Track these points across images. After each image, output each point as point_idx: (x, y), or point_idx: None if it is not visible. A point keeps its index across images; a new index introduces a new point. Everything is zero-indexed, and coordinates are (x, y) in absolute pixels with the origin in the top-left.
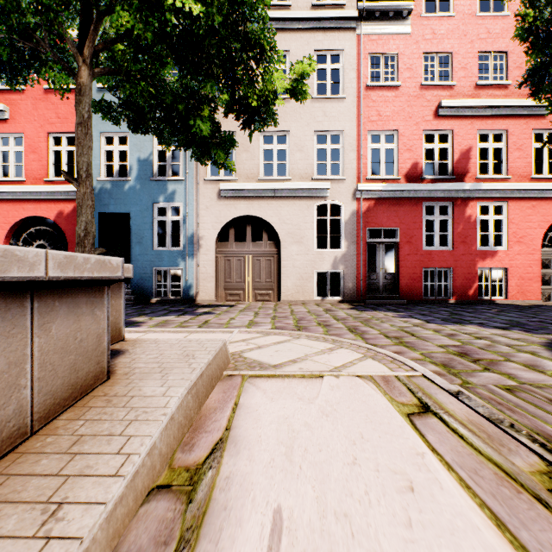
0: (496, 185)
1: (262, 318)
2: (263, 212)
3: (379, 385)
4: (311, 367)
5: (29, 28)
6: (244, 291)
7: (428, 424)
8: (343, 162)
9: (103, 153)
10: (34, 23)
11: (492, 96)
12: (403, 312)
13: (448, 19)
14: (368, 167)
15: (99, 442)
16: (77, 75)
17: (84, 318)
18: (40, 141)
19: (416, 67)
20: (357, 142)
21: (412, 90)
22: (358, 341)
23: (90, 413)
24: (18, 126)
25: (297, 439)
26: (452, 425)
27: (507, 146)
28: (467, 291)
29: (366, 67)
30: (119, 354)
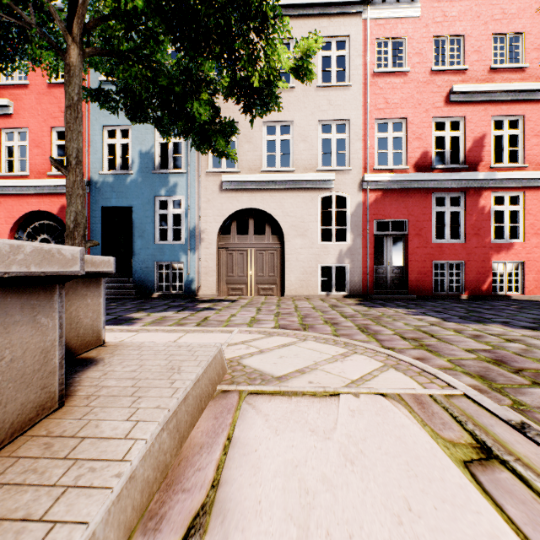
0: (512, 173)
1: (265, 315)
2: (266, 205)
3: (412, 410)
4: (323, 381)
5: (17, 6)
6: (246, 285)
7: (500, 483)
8: (349, 152)
9: (105, 147)
10: (23, 2)
11: (507, 80)
12: (414, 309)
13: (460, 0)
14: (375, 157)
15: (1, 537)
16: (66, 54)
17: (17, 329)
18: (43, 135)
19: (425, 52)
20: (363, 131)
21: (422, 75)
22: (372, 344)
23: (13, 470)
24: (22, 121)
25: (313, 509)
26: (536, 486)
27: (524, 132)
28: (480, 286)
29: (372, 53)
30: (91, 364)
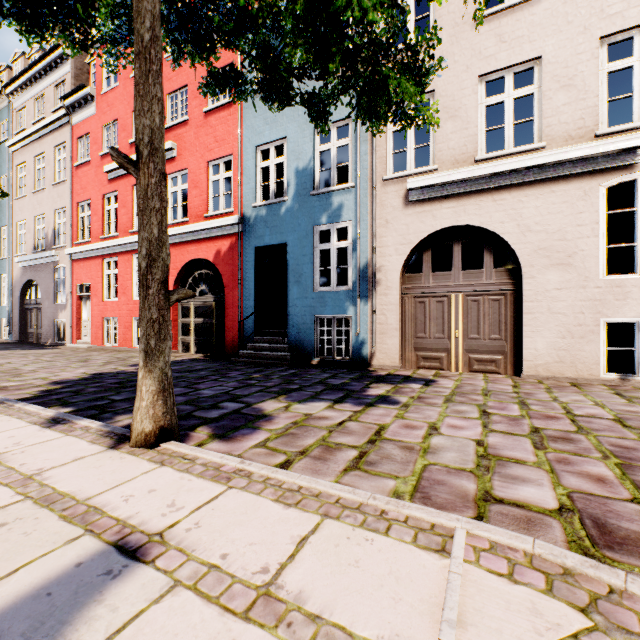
0: None
1: (506, 437)
2: (484, 217)
3: None
4: None
5: None
6: (448, 353)
7: None
8: None
9: (258, 173)
10: None
11: None
12: None
13: None
14: None
15: None
16: None
17: None
18: (200, 173)
19: None
20: None
21: None
22: None
23: None
24: (183, 162)
25: None
26: None
27: None
28: None
29: None
30: None
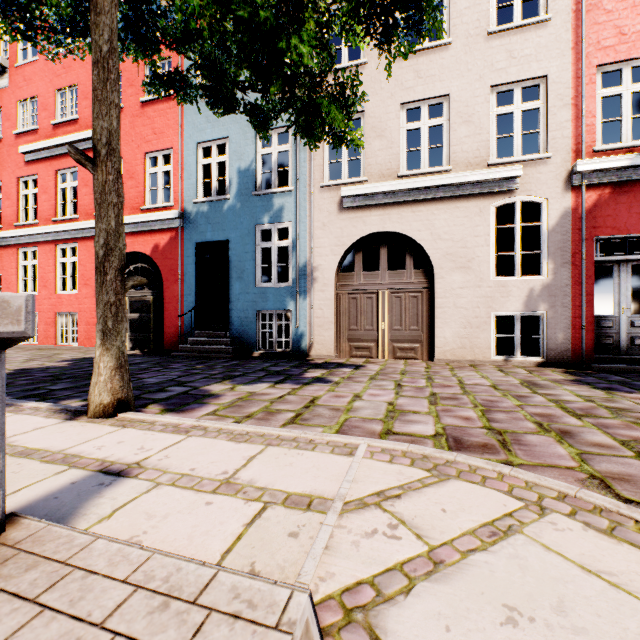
0: None
1: (411, 399)
2: (405, 225)
3: None
4: None
5: None
6: (376, 343)
7: None
8: (545, 129)
9: (199, 169)
10: None
11: None
12: None
13: None
14: (596, 131)
15: None
16: None
17: None
18: (137, 164)
19: None
20: (574, 90)
21: None
22: None
23: None
24: None
25: None
26: None
27: None
28: None
29: None
30: None
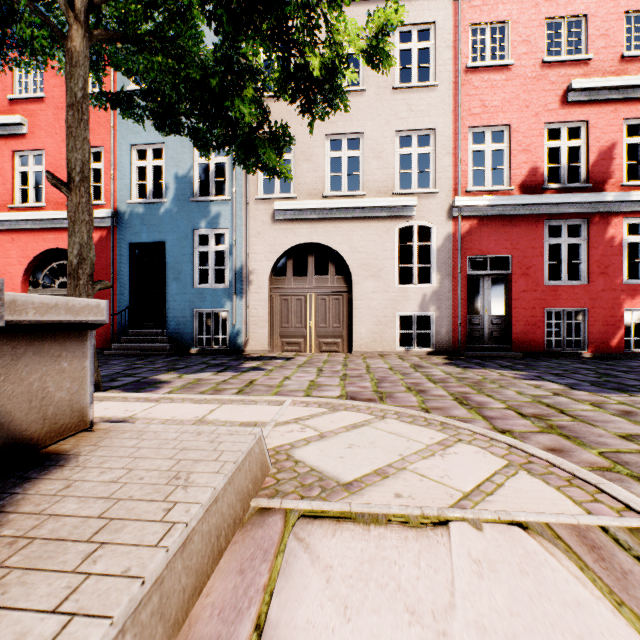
0: None
1: (328, 378)
2: (329, 238)
3: (584, 565)
4: (418, 493)
5: None
6: (305, 339)
7: None
8: (435, 170)
9: (134, 171)
10: None
11: None
12: (525, 371)
13: None
14: (469, 176)
15: None
16: (67, 37)
17: None
18: (62, 158)
19: (535, 39)
20: (453, 143)
21: (530, 69)
22: (478, 424)
23: None
24: (38, 141)
25: None
26: None
27: None
28: (608, 341)
29: (465, 43)
30: (55, 466)
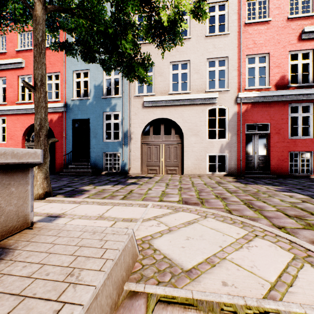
0: None
1: (171, 189)
2: (171, 115)
3: None
4: (238, 282)
5: None
6: (159, 167)
7: None
8: (227, 79)
9: (74, 83)
10: None
11: None
12: (280, 186)
13: None
14: (246, 81)
15: None
16: (33, 9)
17: None
18: None
19: (283, 6)
20: (238, 64)
21: (280, 22)
22: (263, 221)
23: None
24: (29, 70)
25: None
26: None
27: None
28: None
29: (244, 10)
30: None
